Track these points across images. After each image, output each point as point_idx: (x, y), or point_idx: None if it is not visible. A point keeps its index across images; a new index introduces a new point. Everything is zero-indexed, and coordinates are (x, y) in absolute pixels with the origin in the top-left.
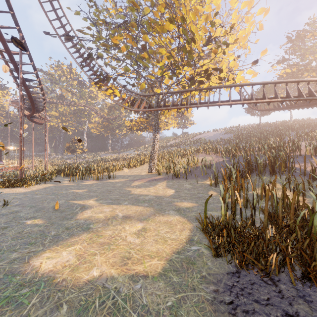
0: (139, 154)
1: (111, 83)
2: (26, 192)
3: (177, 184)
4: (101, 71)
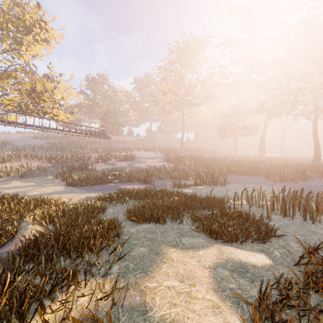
0: None
1: None
2: None
3: (29, 181)
4: None
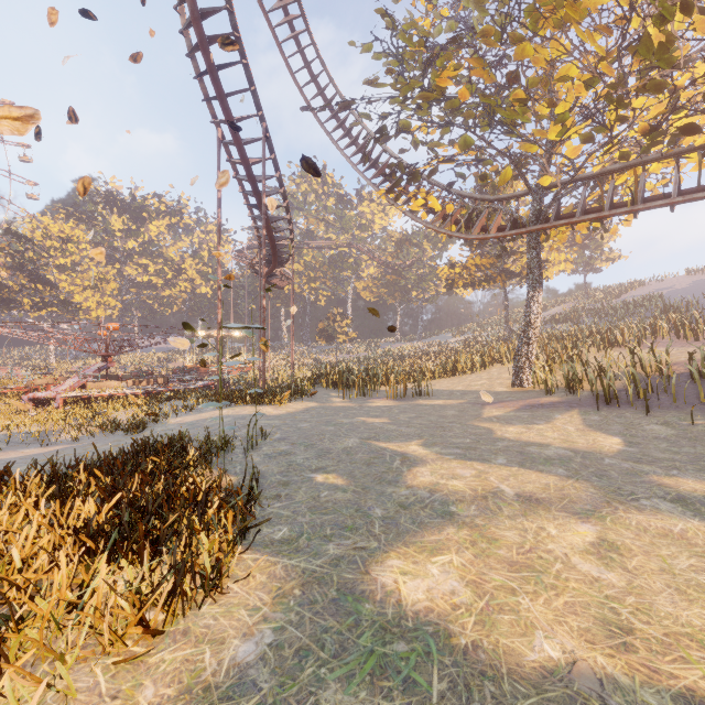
0: (470, 343)
1: (417, 187)
2: (281, 415)
3: (619, 422)
4: (400, 163)
